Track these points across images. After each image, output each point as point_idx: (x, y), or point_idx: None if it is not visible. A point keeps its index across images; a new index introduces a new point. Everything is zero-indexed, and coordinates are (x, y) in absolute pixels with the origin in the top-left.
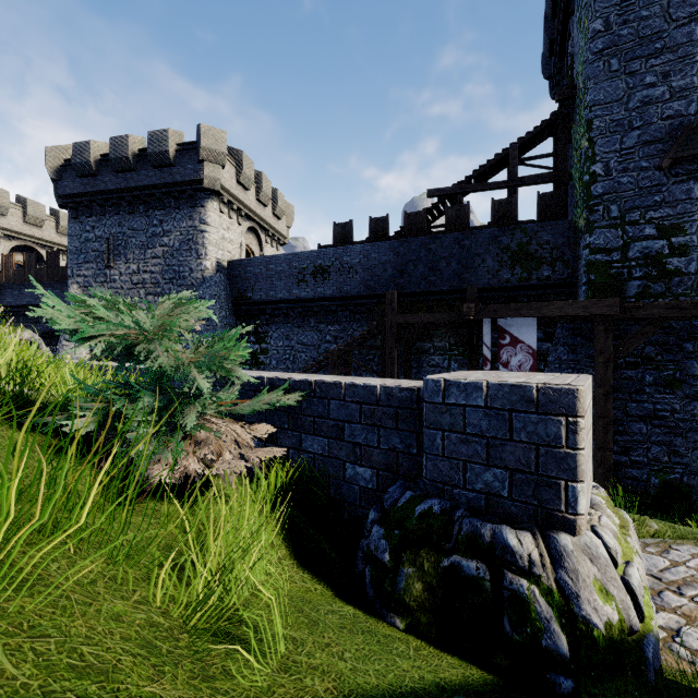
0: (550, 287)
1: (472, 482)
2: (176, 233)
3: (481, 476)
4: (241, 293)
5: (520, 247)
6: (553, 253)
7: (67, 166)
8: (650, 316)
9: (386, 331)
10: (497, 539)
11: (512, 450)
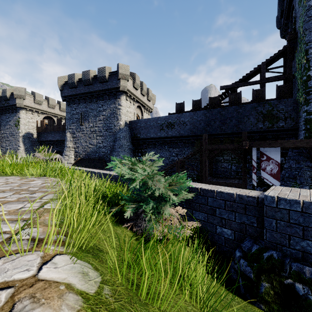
0: (283, 131)
1: (294, 245)
2: (108, 110)
3: (299, 243)
4: (135, 135)
5: (268, 112)
6: (285, 114)
7: (65, 84)
8: None
9: (202, 152)
10: None
11: None
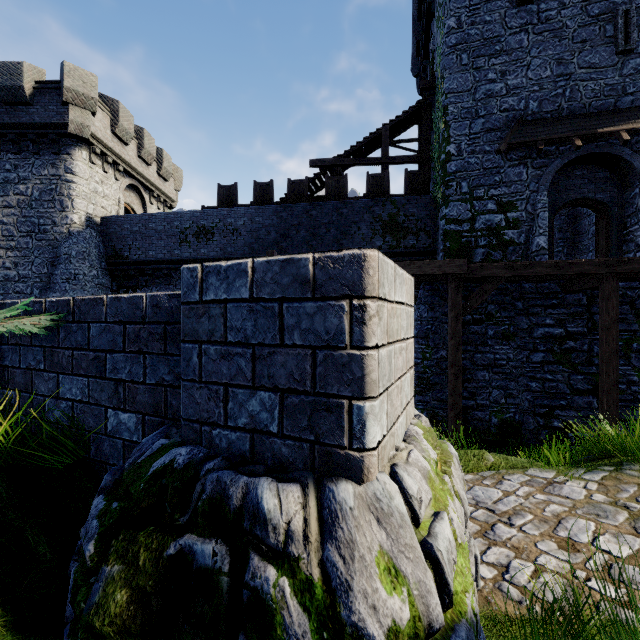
0: (415, 254)
1: (235, 416)
2: (35, 181)
3: (245, 405)
4: (117, 252)
5: (391, 217)
6: (417, 224)
7: None
8: (491, 276)
9: None
10: (248, 501)
11: (282, 361)
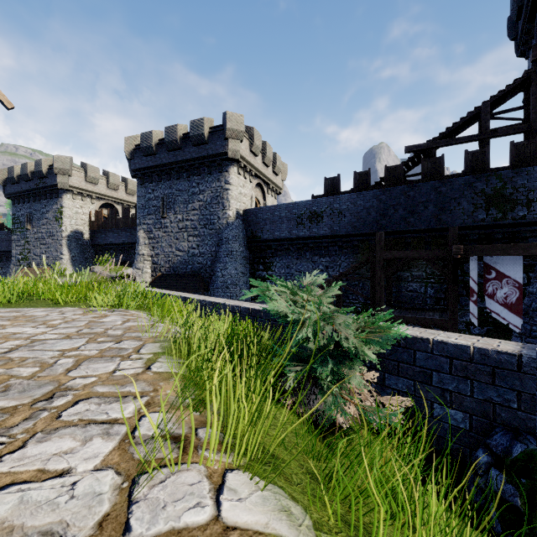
0: (525, 225)
1: None
2: (208, 192)
3: None
4: (253, 234)
5: (495, 191)
6: (529, 195)
7: (137, 149)
8: None
9: (375, 264)
10: None
11: None
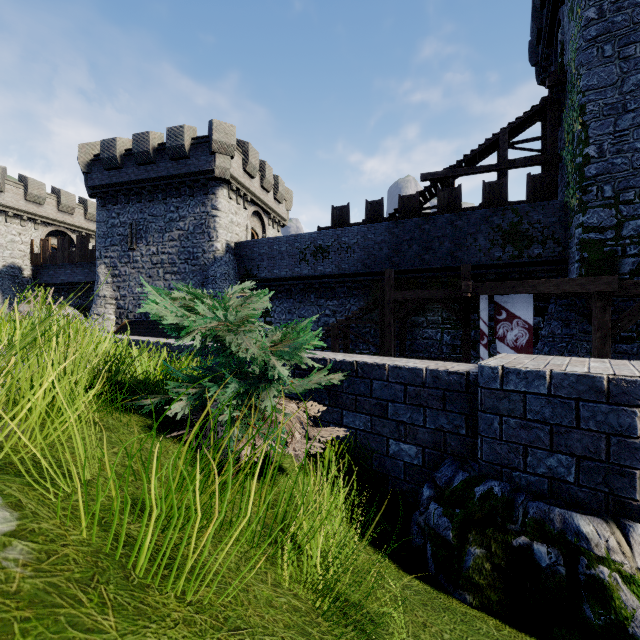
0: (541, 264)
1: (534, 466)
2: (190, 218)
3: (544, 460)
4: (248, 272)
5: (511, 226)
6: (544, 232)
7: (96, 160)
8: None
9: (384, 306)
10: (569, 524)
11: (578, 438)
